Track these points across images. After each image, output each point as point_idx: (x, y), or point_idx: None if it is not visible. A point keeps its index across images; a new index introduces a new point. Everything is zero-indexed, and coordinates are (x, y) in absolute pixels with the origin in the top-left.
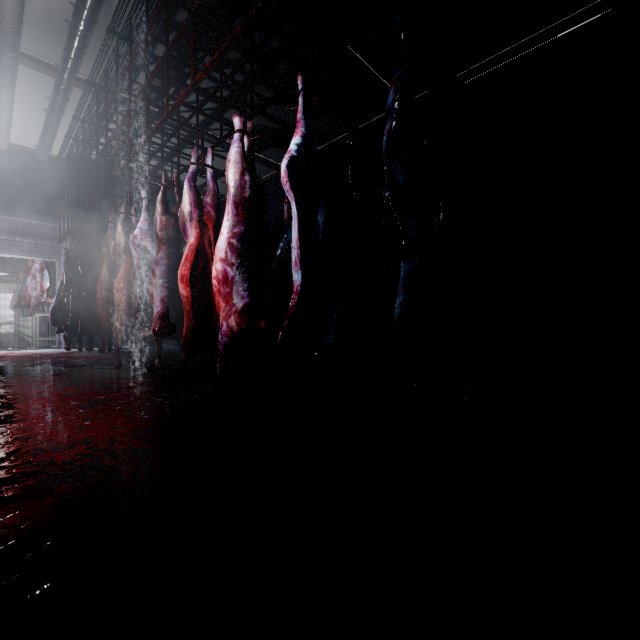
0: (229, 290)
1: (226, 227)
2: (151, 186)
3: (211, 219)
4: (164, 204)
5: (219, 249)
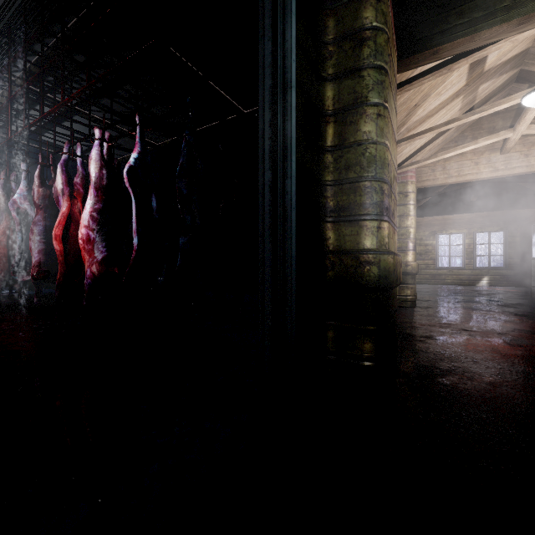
0: (91, 247)
1: (89, 204)
2: (31, 148)
3: (80, 195)
4: (41, 179)
5: (83, 219)
